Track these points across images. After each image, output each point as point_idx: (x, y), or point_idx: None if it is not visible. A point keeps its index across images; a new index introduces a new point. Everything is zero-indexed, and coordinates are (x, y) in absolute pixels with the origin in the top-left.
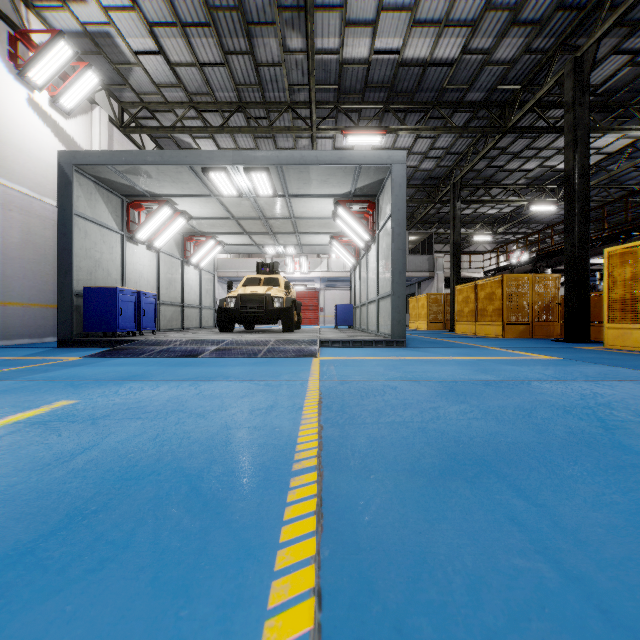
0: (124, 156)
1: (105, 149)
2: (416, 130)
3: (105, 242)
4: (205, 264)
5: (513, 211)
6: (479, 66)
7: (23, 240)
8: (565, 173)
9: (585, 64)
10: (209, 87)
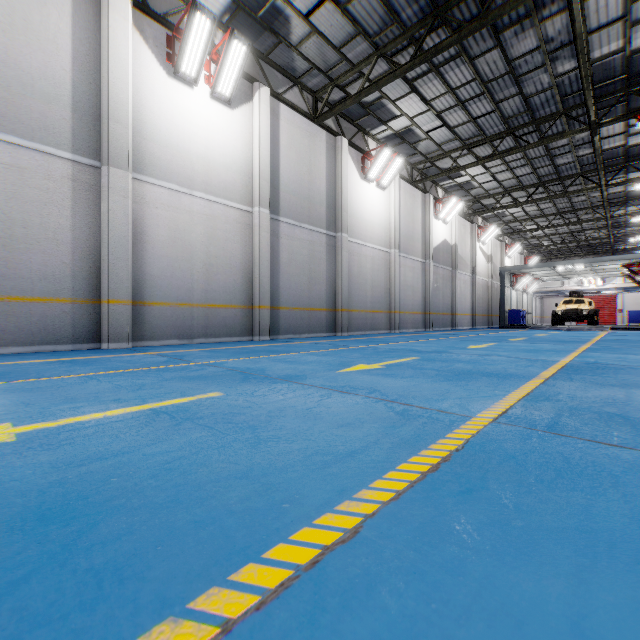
0: (523, 267)
1: (492, 250)
2: None
3: (508, 293)
4: (531, 291)
5: None
6: None
7: (478, 294)
8: None
9: None
10: (542, 213)
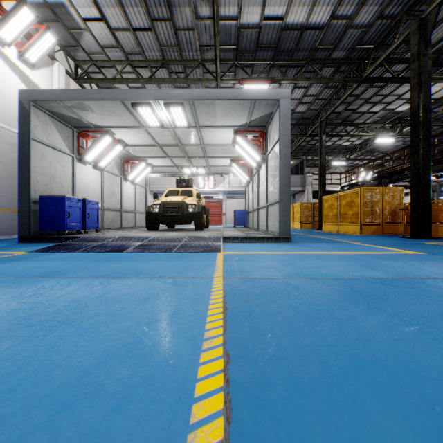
0: (70, 93)
1: None
2: (294, 80)
3: (59, 162)
4: (139, 180)
5: (362, 143)
6: (343, 30)
7: None
8: (411, 109)
9: (427, 24)
10: (140, 48)
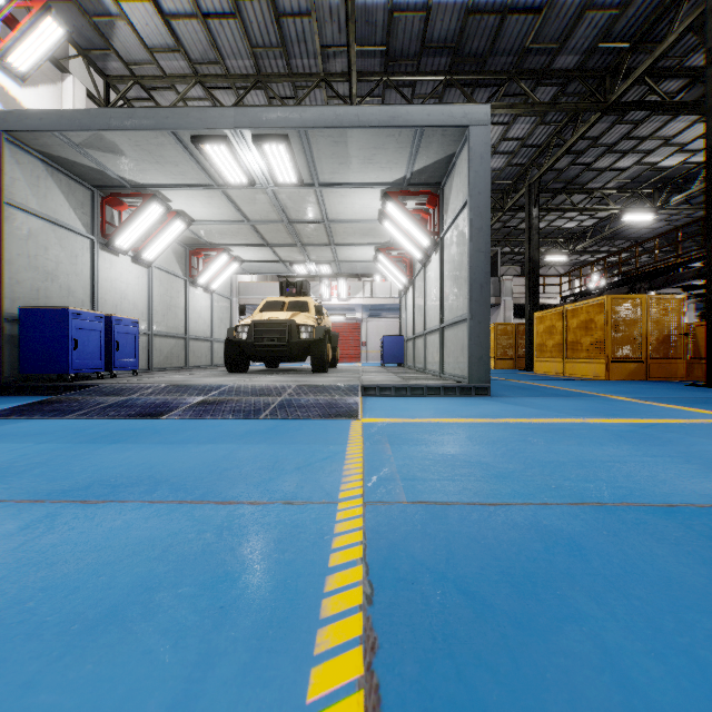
0: (77, 118)
1: None
2: None
3: (64, 248)
4: (218, 286)
5: (596, 224)
6: (577, 14)
7: None
8: (706, 150)
9: None
10: (217, 52)
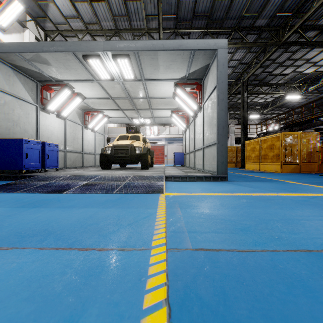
0: (27, 46)
1: None
2: None
3: (22, 110)
4: (98, 129)
5: (273, 100)
6: None
7: None
8: None
9: None
10: (97, 18)
